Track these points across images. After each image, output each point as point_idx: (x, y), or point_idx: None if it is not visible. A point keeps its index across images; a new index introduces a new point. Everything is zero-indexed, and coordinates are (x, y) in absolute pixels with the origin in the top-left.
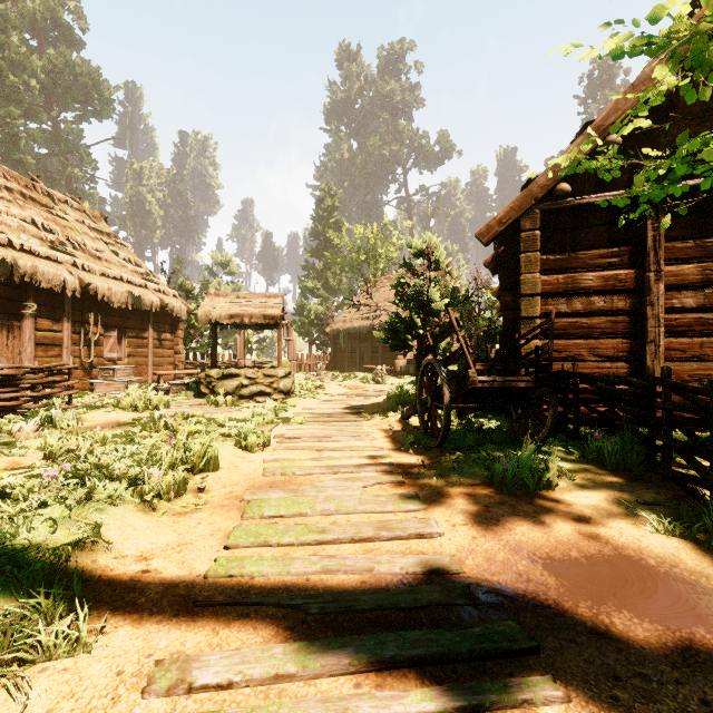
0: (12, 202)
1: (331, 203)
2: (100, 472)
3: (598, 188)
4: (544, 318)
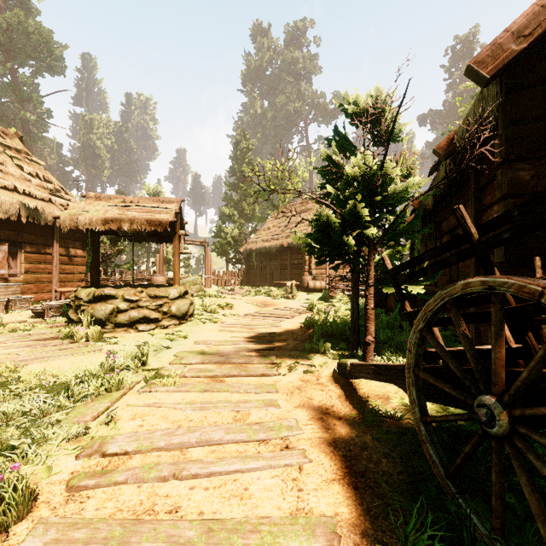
0: None
1: (246, 145)
2: None
3: None
4: None
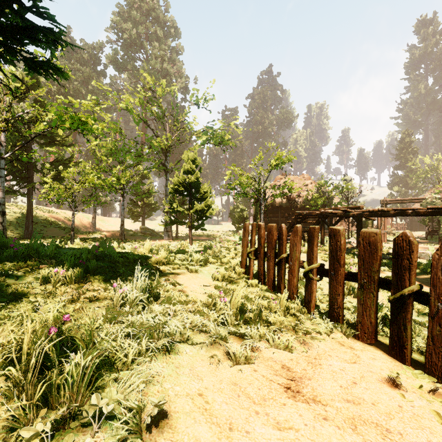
0: None
1: (409, 139)
2: None
3: None
4: None
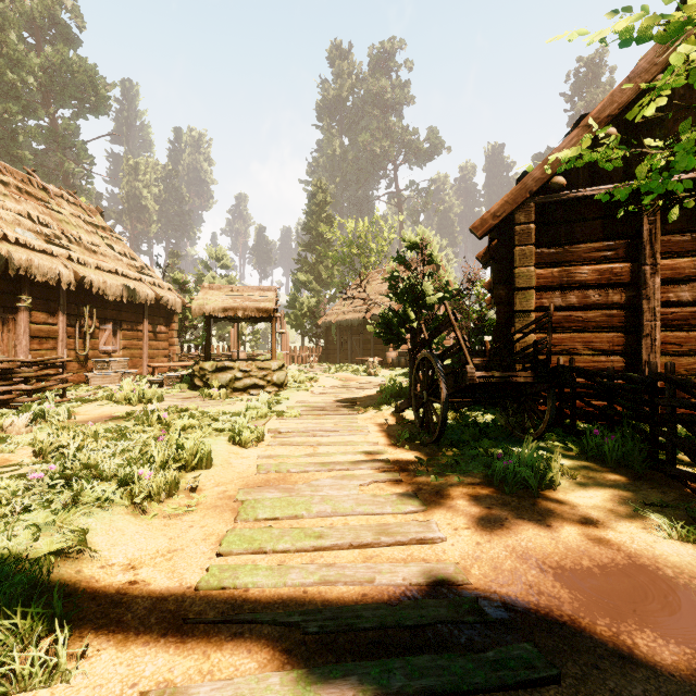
0: (8, 196)
1: (323, 198)
2: (89, 472)
3: (593, 182)
4: (538, 311)
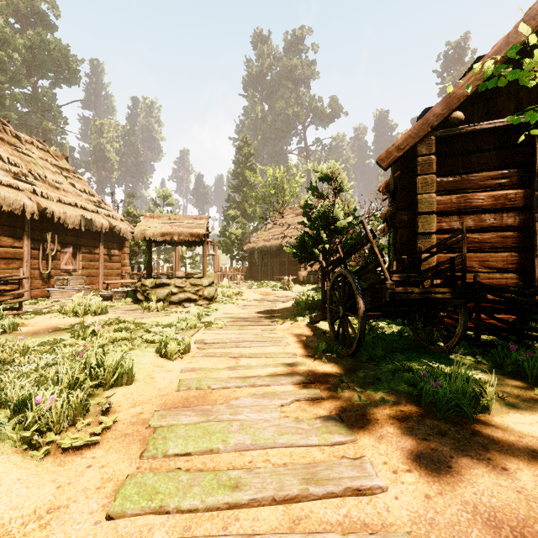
0: None
1: (248, 150)
2: None
3: (486, 118)
4: (438, 233)
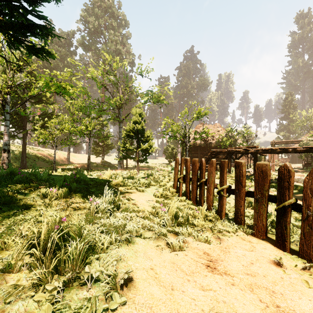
0: None
1: (291, 98)
2: None
3: None
4: None
